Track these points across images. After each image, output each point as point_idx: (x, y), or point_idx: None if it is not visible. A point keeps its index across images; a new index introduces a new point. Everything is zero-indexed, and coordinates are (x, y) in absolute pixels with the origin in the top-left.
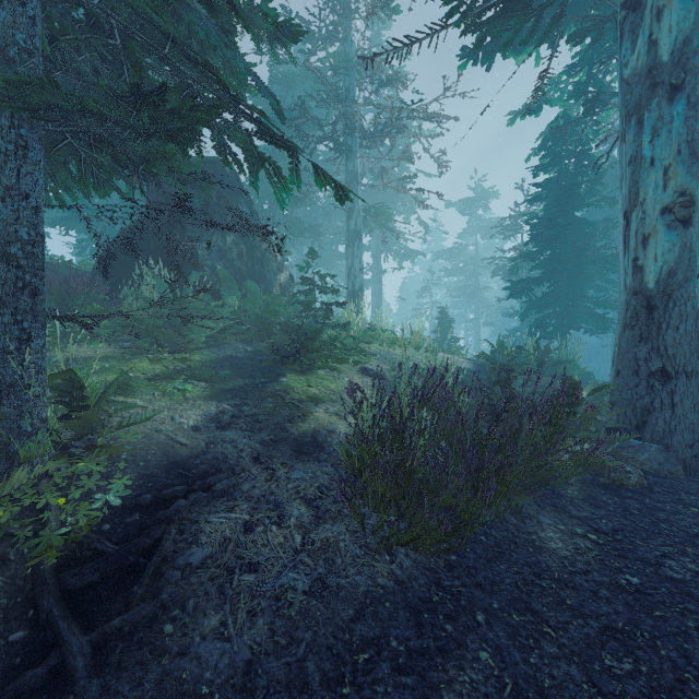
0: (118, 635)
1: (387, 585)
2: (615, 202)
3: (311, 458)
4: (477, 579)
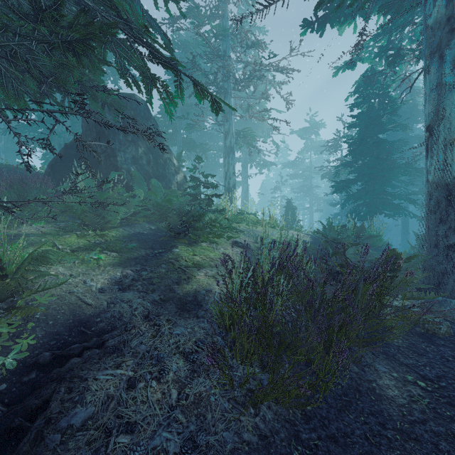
0: None
1: (251, 441)
2: (406, 128)
3: (192, 314)
4: (331, 431)
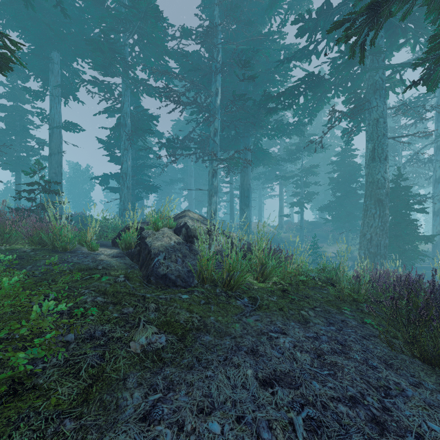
0: None
1: None
2: None
3: None
4: None
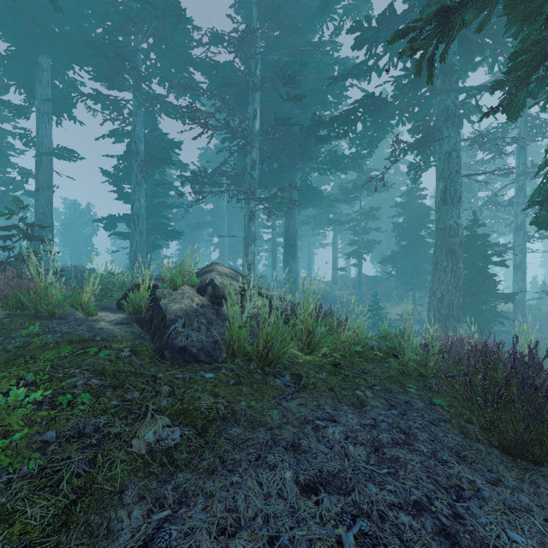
0: None
1: None
2: None
3: None
4: None
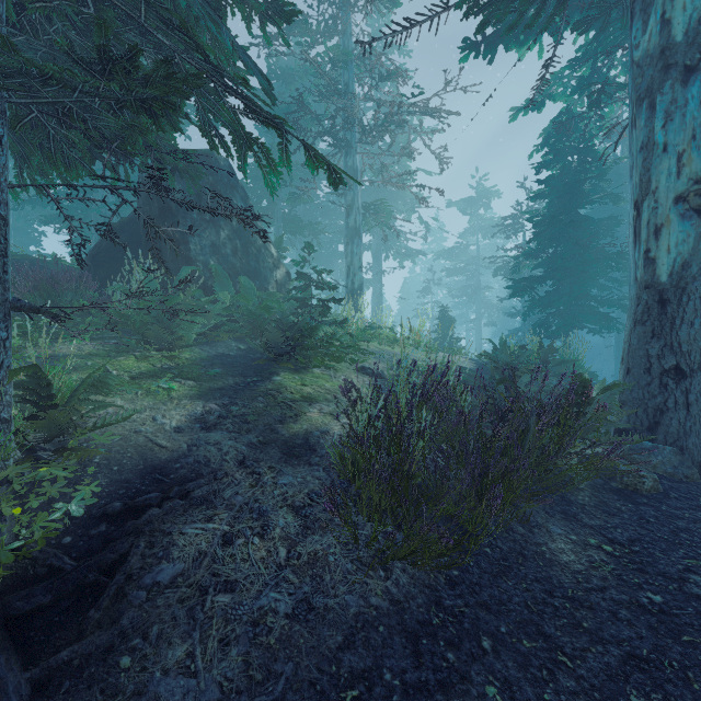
0: (65, 670)
1: (381, 606)
2: (619, 199)
3: (302, 461)
4: (482, 597)
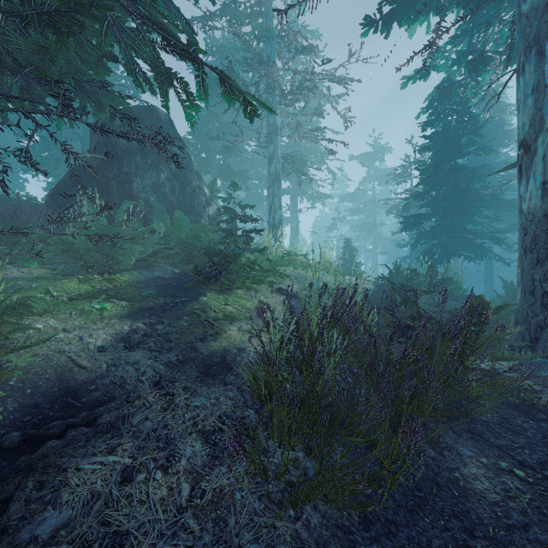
0: None
1: None
2: (491, 151)
3: (217, 380)
4: (400, 540)
